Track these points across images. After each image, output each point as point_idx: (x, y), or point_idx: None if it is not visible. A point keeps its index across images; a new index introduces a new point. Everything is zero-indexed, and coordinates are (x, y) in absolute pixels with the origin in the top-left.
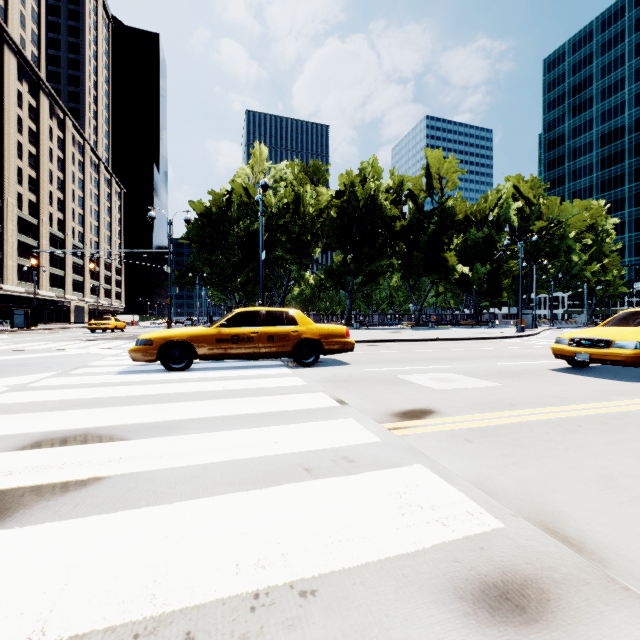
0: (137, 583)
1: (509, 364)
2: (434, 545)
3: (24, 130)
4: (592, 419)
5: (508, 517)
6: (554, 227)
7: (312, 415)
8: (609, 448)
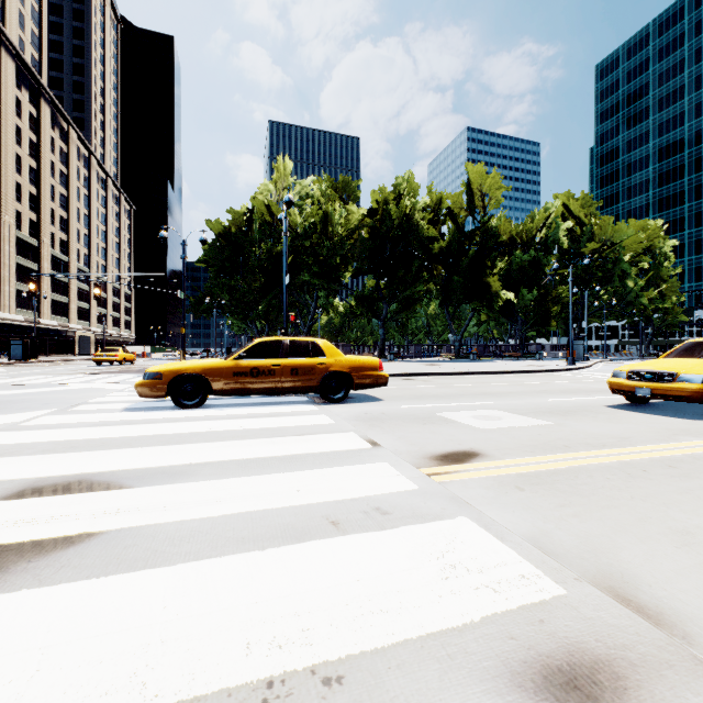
0: (125, 668)
1: (560, 400)
2: (484, 617)
3: (23, 142)
4: (658, 463)
5: (570, 581)
6: (607, 249)
7: (340, 458)
8: (681, 497)
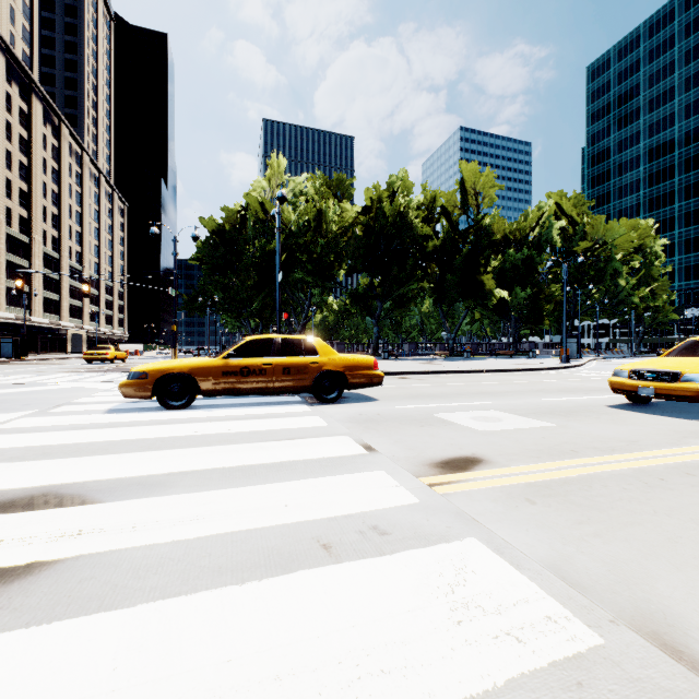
0: None
1: (560, 400)
2: (509, 679)
3: (14, 137)
4: (675, 470)
5: (605, 625)
6: (599, 248)
7: (334, 466)
8: None
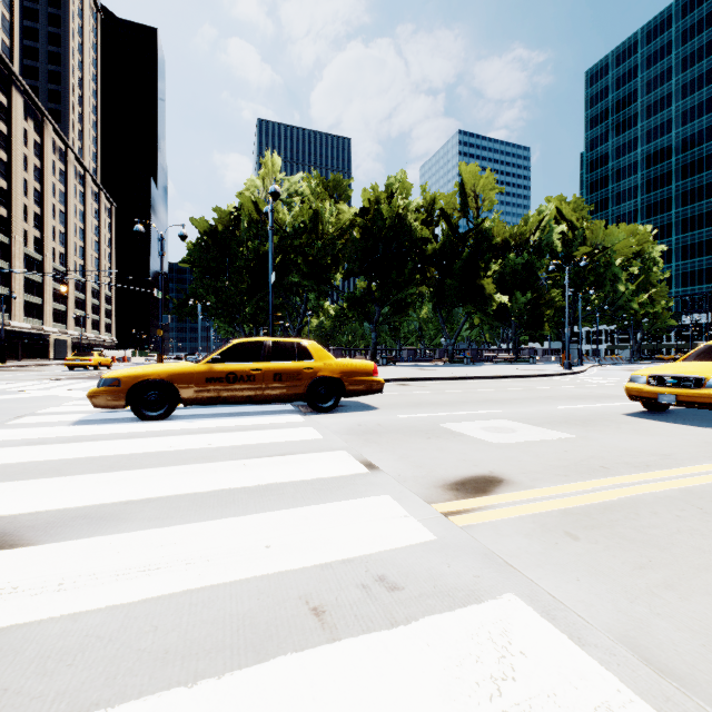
0: None
1: (572, 407)
2: None
3: None
4: None
5: None
6: (599, 253)
7: (329, 489)
8: None
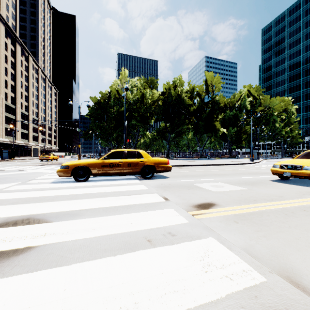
0: None
1: (249, 177)
2: (227, 294)
3: (8, 61)
4: (299, 208)
5: (267, 273)
6: (267, 110)
7: (151, 206)
8: None
